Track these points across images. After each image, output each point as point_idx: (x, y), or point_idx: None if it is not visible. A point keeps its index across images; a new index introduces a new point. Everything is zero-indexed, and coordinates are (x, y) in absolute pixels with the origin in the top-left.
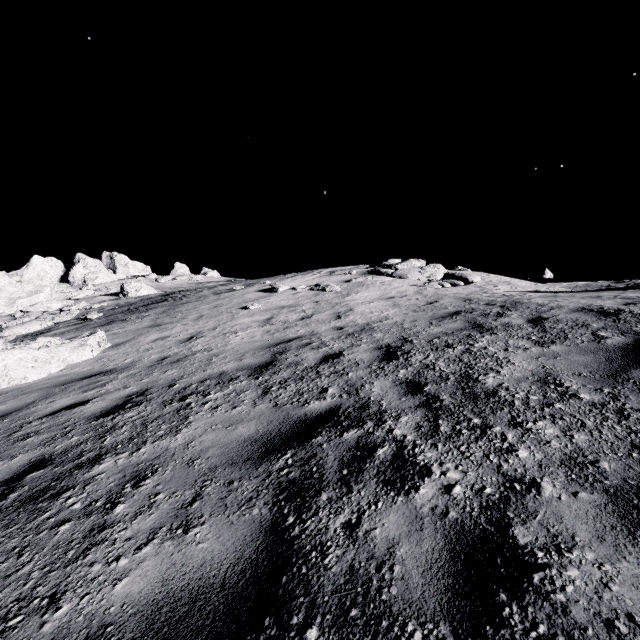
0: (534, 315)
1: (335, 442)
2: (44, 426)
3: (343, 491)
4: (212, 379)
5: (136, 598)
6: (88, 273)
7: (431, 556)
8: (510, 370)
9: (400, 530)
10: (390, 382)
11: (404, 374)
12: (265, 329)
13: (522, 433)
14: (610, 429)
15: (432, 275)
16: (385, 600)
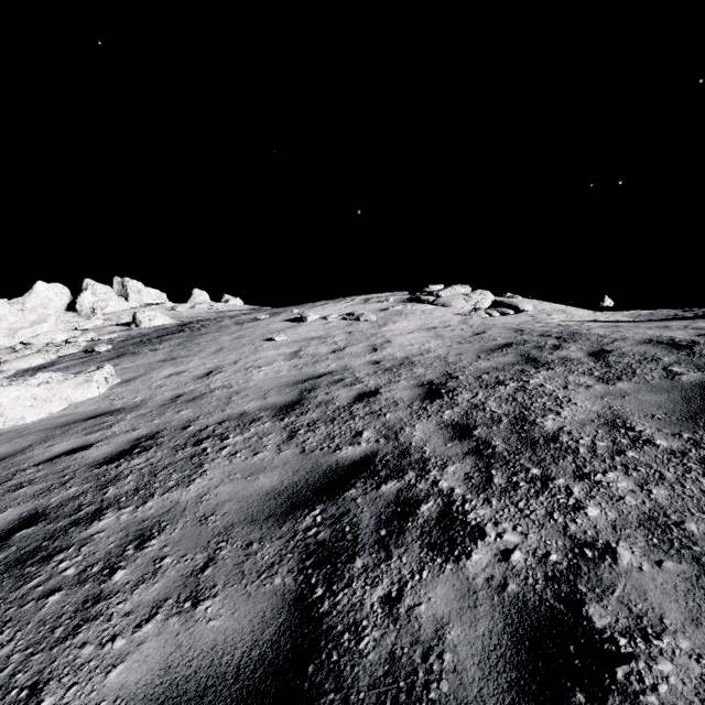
0: (595, 348)
1: (371, 496)
2: (40, 474)
3: (381, 556)
4: (231, 420)
5: (132, 690)
6: (97, 301)
7: (488, 641)
8: (572, 411)
9: (450, 607)
10: (434, 425)
11: (450, 415)
12: (292, 363)
13: (590, 487)
14: (694, 482)
15: (478, 303)
16: (434, 699)
